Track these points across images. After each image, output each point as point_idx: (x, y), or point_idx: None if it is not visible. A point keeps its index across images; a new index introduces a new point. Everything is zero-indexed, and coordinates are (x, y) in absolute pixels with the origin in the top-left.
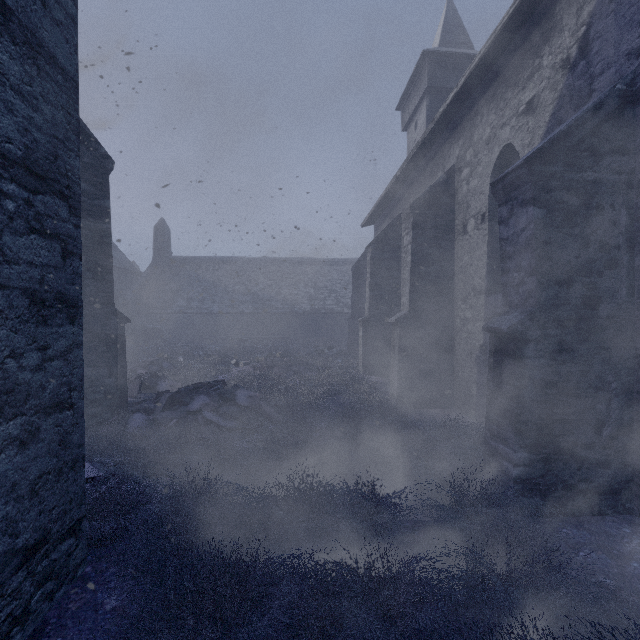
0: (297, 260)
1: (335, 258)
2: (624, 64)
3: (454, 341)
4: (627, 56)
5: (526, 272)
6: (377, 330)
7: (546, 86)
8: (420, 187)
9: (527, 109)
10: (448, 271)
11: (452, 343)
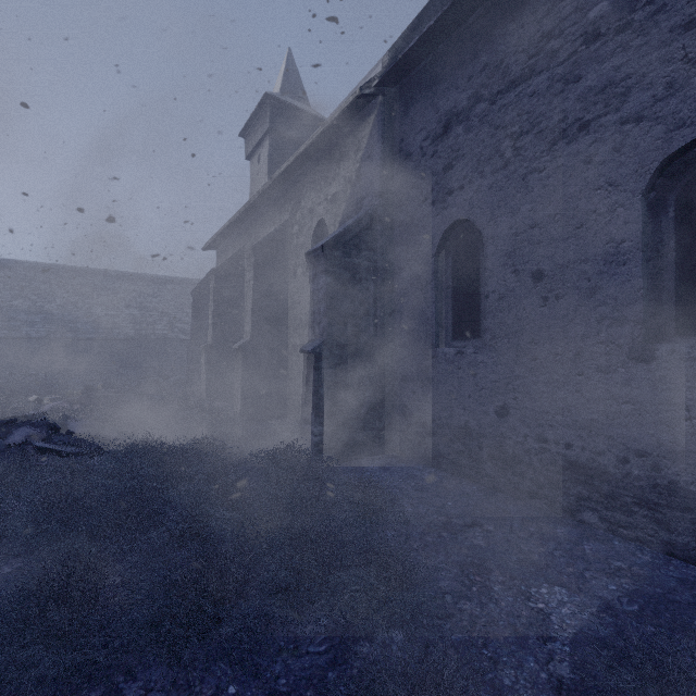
0: (115, 273)
1: (168, 276)
2: (374, 198)
3: (288, 363)
4: (375, 194)
5: (323, 315)
6: (221, 356)
7: (342, 190)
8: (262, 228)
9: (332, 200)
10: (283, 306)
11: (286, 365)
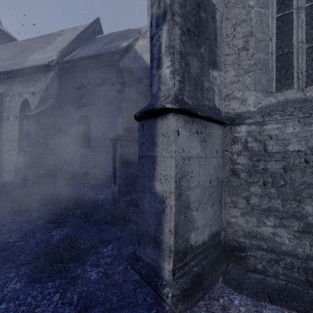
0: None
1: None
2: (54, 100)
3: (3, 158)
4: (54, 99)
5: (34, 138)
6: None
7: (38, 91)
8: None
9: (33, 93)
10: (0, 132)
11: (2, 159)
